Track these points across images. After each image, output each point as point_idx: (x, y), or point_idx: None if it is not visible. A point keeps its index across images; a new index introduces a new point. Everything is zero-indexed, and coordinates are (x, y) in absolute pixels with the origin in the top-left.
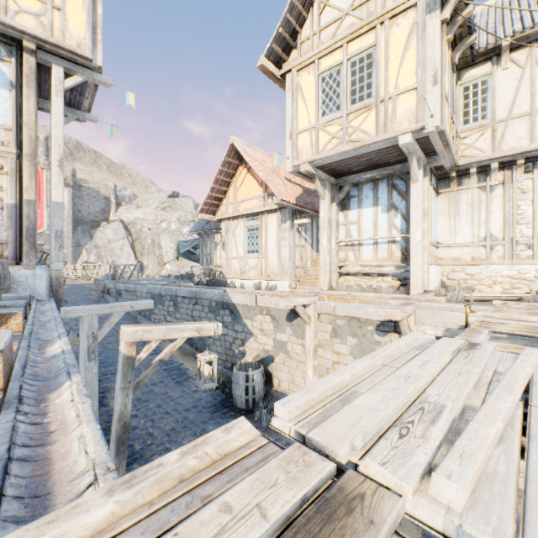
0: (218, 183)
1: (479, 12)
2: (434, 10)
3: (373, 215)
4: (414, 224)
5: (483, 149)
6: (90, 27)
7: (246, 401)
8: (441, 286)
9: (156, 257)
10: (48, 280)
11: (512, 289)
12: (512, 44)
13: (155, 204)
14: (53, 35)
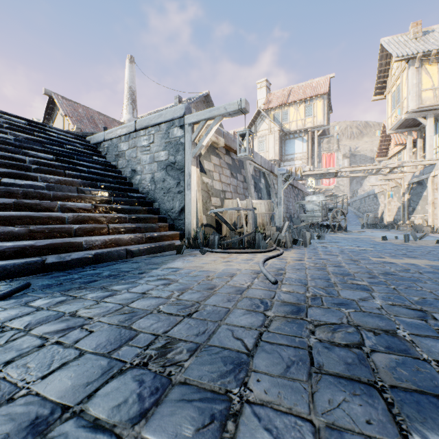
0: (382, 142)
1: None
2: (409, 68)
3: (435, 139)
4: (426, 143)
5: None
6: (322, 116)
7: None
8: None
9: None
10: None
11: None
12: None
13: None
14: (314, 124)
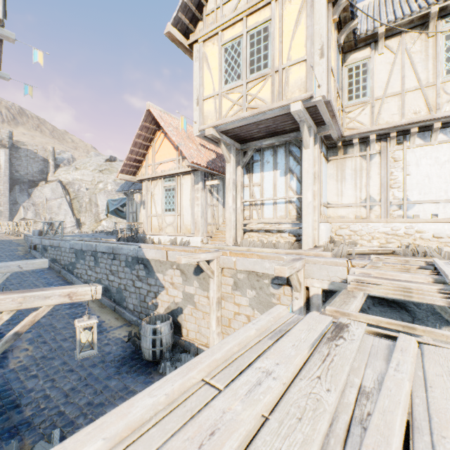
0: (137, 146)
1: (361, 7)
2: None
3: (273, 178)
4: (305, 185)
5: (364, 122)
6: None
7: (155, 352)
8: (330, 241)
9: (93, 214)
10: None
11: (387, 243)
12: (387, 33)
13: (92, 167)
14: None
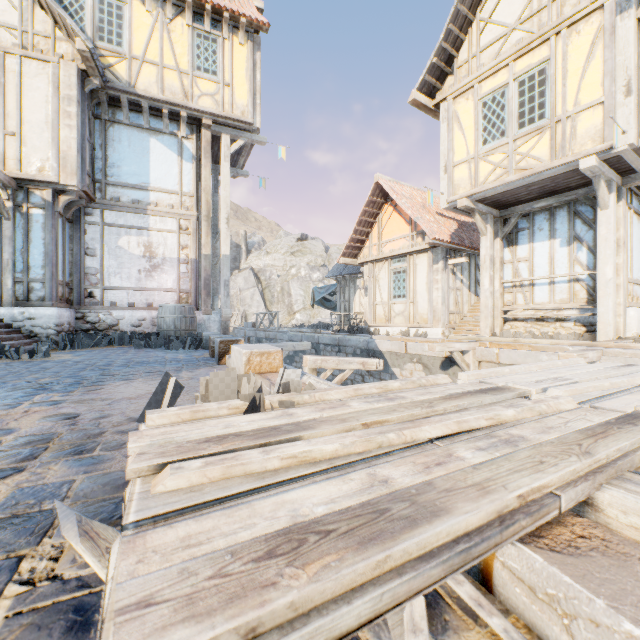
0: (361, 225)
1: None
2: (626, 9)
3: (549, 250)
4: (602, 258)
5: None
6: (251, 94)
7: None
8: None
9: (286, 306)
10: (219, 324)
11: None
12: None
13: (283, 249)
14: (224, 109)
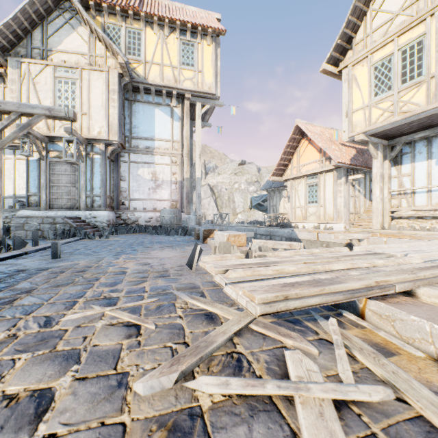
0: (285, 154)
1: None
2: None
3: (427, 167)
4: None
5: None
6: (214, 76)
7: None
8: None
9: (231, 209)
10: (194, 220)
11: None
12: None
13: (229, 171)
14: (198, 87)
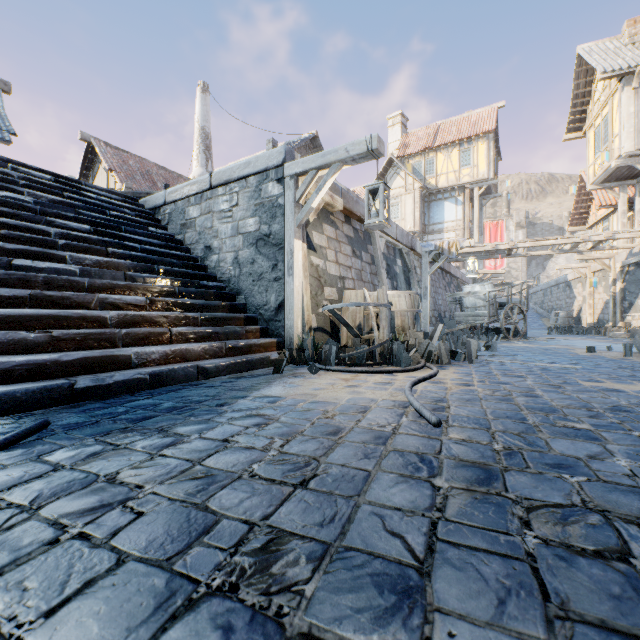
0: (578, 203)
1: None
2: (623, 90)
3: None
4: None
5: None
6: (487, 165)
7: None
8: None
9: None
10: None
11: None
12: None
13: None
14: (473, 178)
